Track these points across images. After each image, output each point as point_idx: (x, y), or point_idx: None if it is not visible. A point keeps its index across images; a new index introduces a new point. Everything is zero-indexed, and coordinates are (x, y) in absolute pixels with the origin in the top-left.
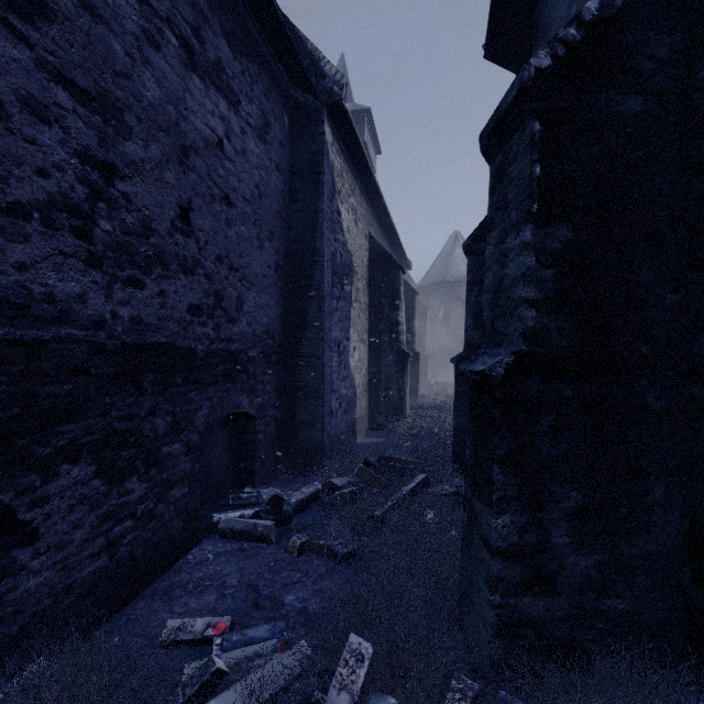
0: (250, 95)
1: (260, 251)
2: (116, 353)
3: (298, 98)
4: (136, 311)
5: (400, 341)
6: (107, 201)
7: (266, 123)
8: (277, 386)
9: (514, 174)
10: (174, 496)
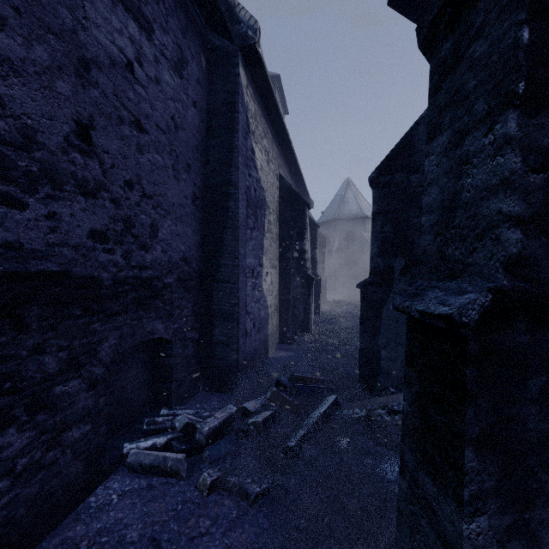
0: (164, 26)
1: (176, 181)
2: None
3: (215, 42)
4: (13, 235)
5: (306, 267)
6: None
7: (183, 59)
8: (195, 310)
9: (479, 53)
10: (71, 438)
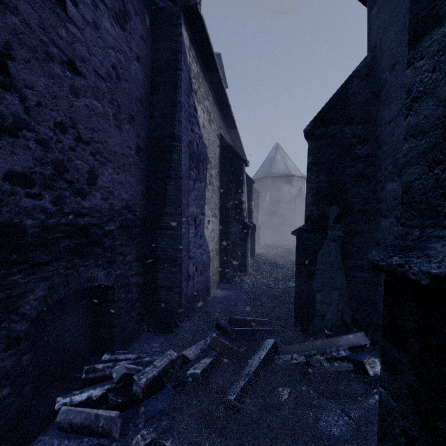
0: None
1: (118, 130)
2: None
3: (159, 3)
4: None
5: (244, 216)
6: None
7: (125, 12)
8: (139, 255)
9: None
10: None
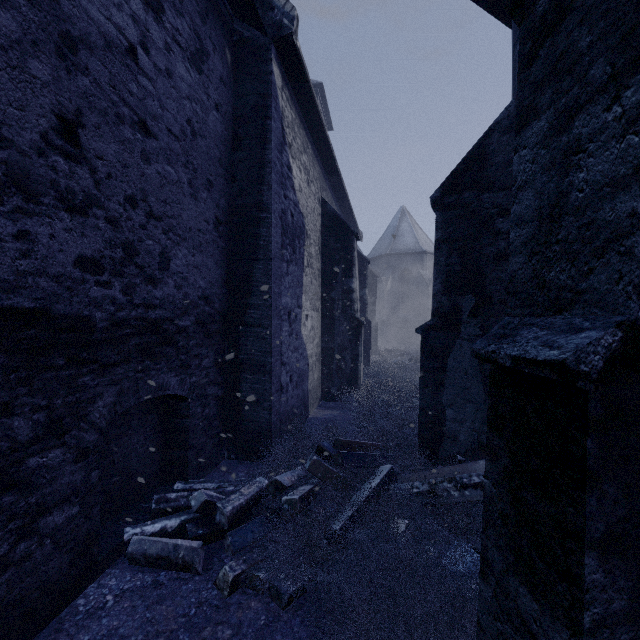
0: (178, 7)
1: (193, 200)
2: None
3: (243, 33)
4: None
5: (354, 309)
6: None
7: (202, 50)
8: (218, 360)
9: None
10: (52, 524)
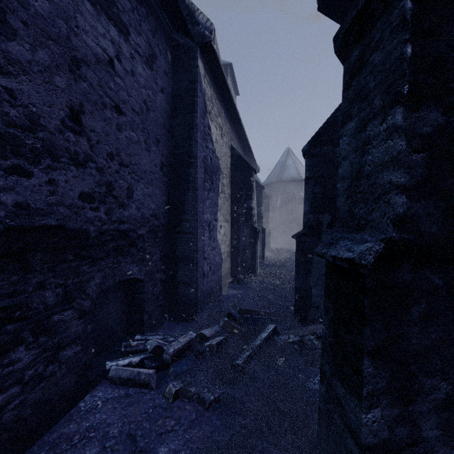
0: (138, 29)
1: (147, 152)
2: None
3: (178, 40)
4: (22, 197)
5: (253, 221)
6: None
7: (153, 55)
8: (162, 256)
9: (377, 61)
10: (66, 356)
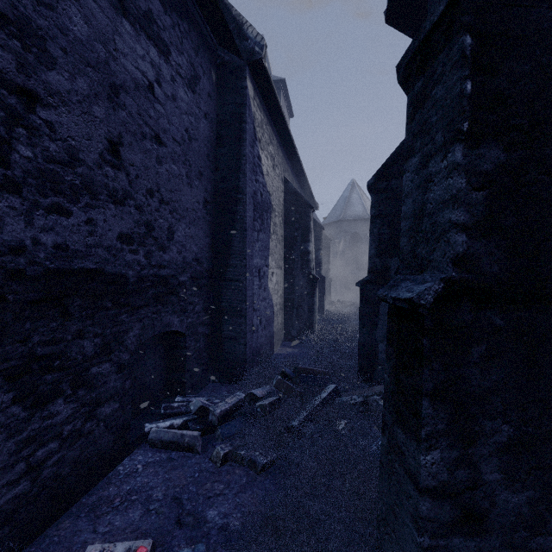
0: (180, 48)
1: (189, 188)
2: (37, 279)
3: (224, 57)
4: (62, 238)
5: (311, 267)
6: (27, 127)
7: (195, 75)
8: (206, 306)
9: (439, 95)
10: (104, 413)
